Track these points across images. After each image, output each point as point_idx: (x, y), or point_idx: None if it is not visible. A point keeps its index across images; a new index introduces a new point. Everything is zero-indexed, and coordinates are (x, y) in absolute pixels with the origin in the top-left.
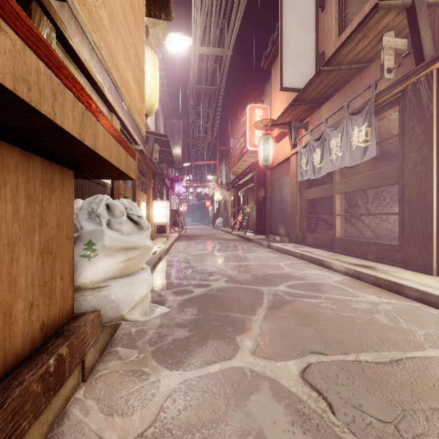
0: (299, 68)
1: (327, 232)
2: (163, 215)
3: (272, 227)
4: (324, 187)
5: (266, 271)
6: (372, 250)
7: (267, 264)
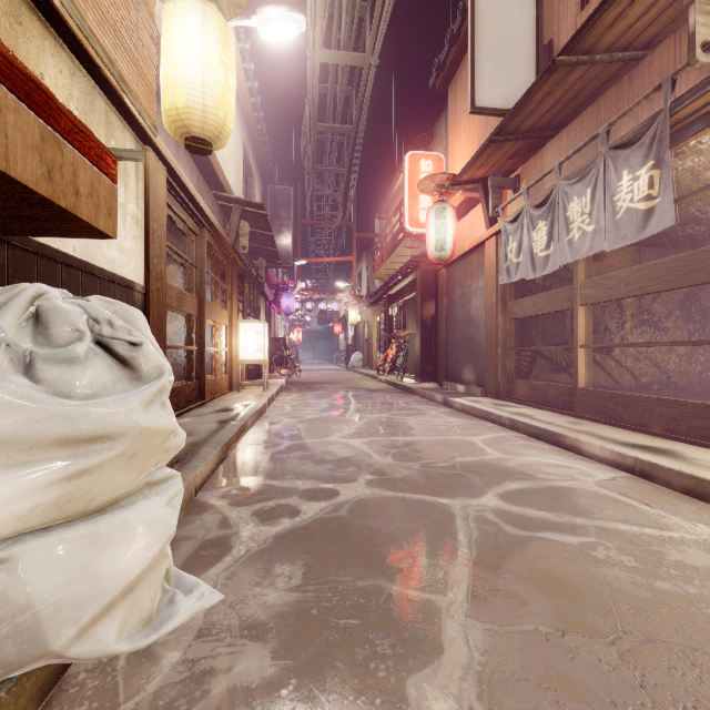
0: (505, 71)
1: (552, 378)
2: (257, 346)
3: (450, 368)
4: (551, 294)
5: (450, 457)
6: (661, 416)
7: (448, 440)
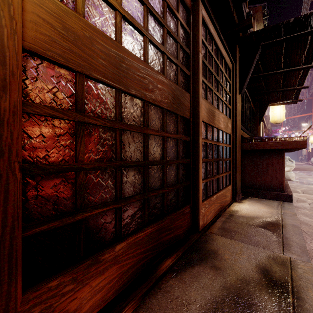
0: None
1: None
2: None
3: None
4: None
5: None
6: None
7: None
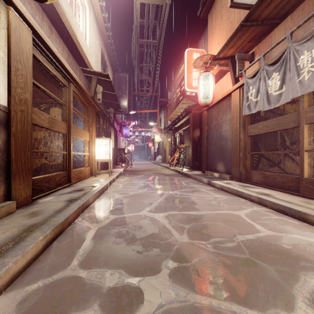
0: None
1: (270, 170)
2: (105, 152)
3: (209, 163)
4: (279, 119)
5: (231, 234)
6: None
7: (223, 215)
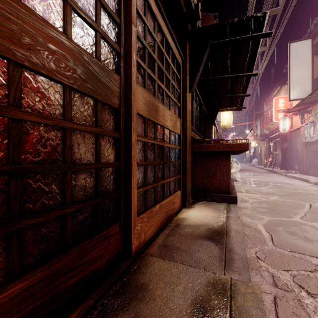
0: (300, 88)
1: None
2: None
3: (291, 165)
4: (317, 145)
5: (276, 181)
6: None
7: (278, 180)
